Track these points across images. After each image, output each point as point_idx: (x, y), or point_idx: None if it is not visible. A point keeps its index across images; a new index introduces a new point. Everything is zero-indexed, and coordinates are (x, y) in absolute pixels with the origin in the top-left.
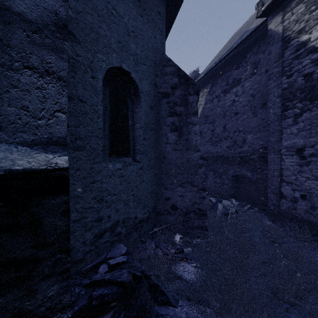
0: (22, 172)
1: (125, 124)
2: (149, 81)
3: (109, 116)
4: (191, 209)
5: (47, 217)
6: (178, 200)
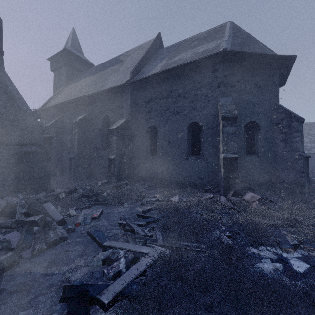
0: (232, 157)
1: (253, 142)
2: (266, 119)
3: (245, 140)
4: (293, 182)
5: (235, 164)
6: (285, 177)
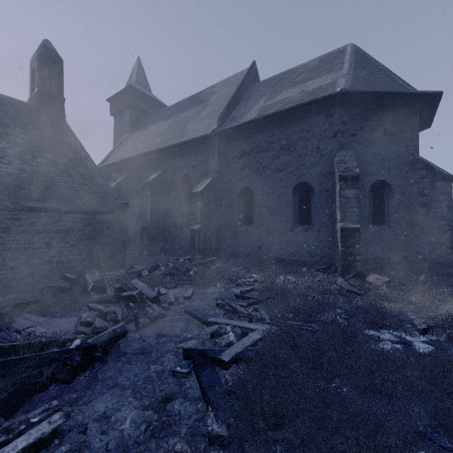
0: (352, 228)
1: (382, 207)
2: (400, 178)
3: (372, 205)
4: (438, 261)
5: (356, 236)
6: (426, 254)
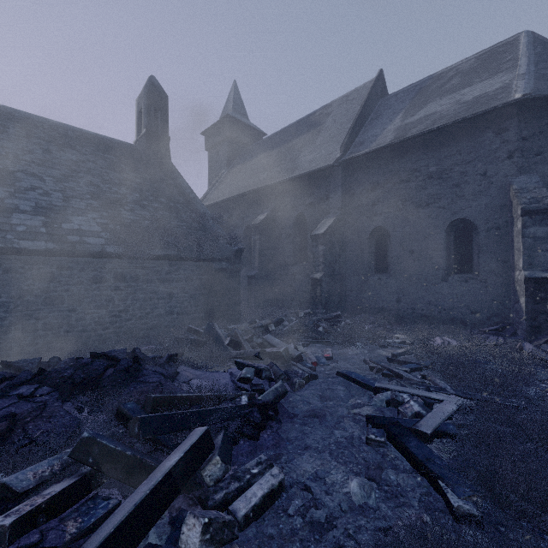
0: (544, 277)
1: None
2: None
3: None
4: None
5: None
6: None
